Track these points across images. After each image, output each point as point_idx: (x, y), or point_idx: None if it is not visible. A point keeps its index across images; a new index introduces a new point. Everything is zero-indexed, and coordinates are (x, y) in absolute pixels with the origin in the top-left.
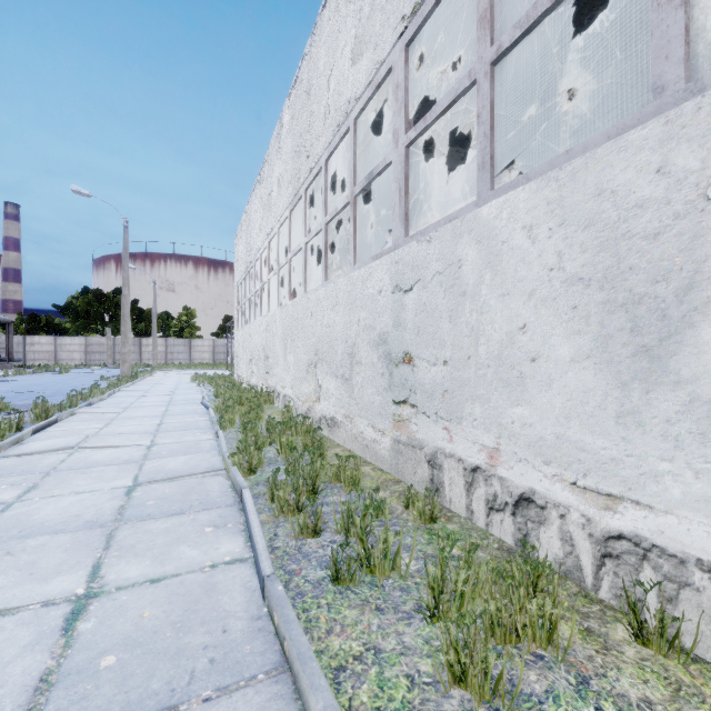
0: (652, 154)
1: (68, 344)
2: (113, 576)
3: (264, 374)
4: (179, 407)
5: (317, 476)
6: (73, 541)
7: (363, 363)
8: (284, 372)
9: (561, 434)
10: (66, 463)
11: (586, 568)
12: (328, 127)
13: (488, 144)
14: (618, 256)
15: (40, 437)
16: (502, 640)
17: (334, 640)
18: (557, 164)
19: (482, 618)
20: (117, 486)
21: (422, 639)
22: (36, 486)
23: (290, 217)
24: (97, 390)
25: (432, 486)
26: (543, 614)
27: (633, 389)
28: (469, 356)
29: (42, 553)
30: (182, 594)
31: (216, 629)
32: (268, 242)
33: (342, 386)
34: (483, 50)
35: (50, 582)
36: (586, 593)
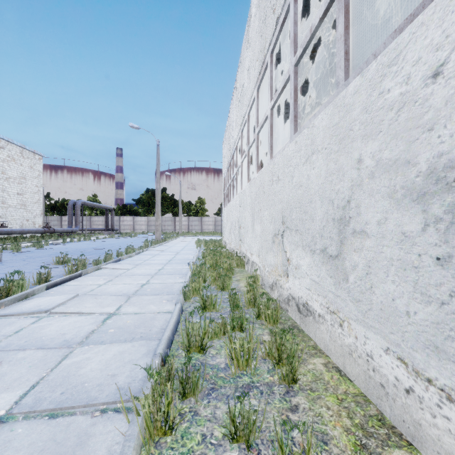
0: None
1: (139, 221)
2: None
3: (238, 241)
4: (172, 266)
5: None
6: None
7: (372, 233)
8: (252, 241)
9: None
10: (13, 337)
11: None
12: None
13: None
14: None
15: (51, 291)
16: None
17: None
18: None
19: None
20: None
21: None
22: None
23: (257, 95)
24: (130, 249)
25: None
26: None
27: None
28: None
29: None
30: None
31: None
32: (241, 132)
33: (322, 265)
34: None
35: None
36: None
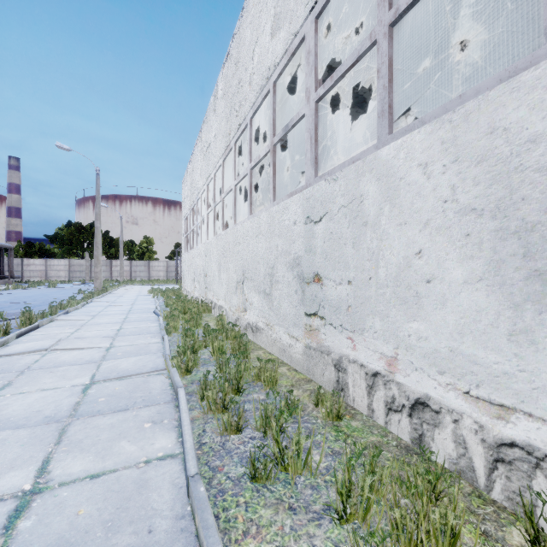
0: (545, 92)
1: (55, 265)
2: (59, 471)
3: (204, 289)
4: (136, 315)
5: (241, 377)
6: (31, 436)
7: (281, 282)
8: (219, 288)
9: (455, 348)
10: (38, 363)
11: (478, 469)
12: (252, 90)
13: (387, 95)
14: (510, 187)
15: (22, 340)
16: (407, 546)
17: (250, 542)
18: (450, 108)
19: (391, 536)
20: (76, 383)
21: (331, 542)
22: (10, 383)
23: (223, 164)
24: (73, 301)
25: (338, 386)
26: (446, 523)
27: (526, 310)
28: (370, 277)
29: (2, 448)
30: (116, 491)
31: (142, 529)
32: (206, 185)
33: (264, 299)
34: (383, 14)
35: (2, 477)
36: (479, 493)
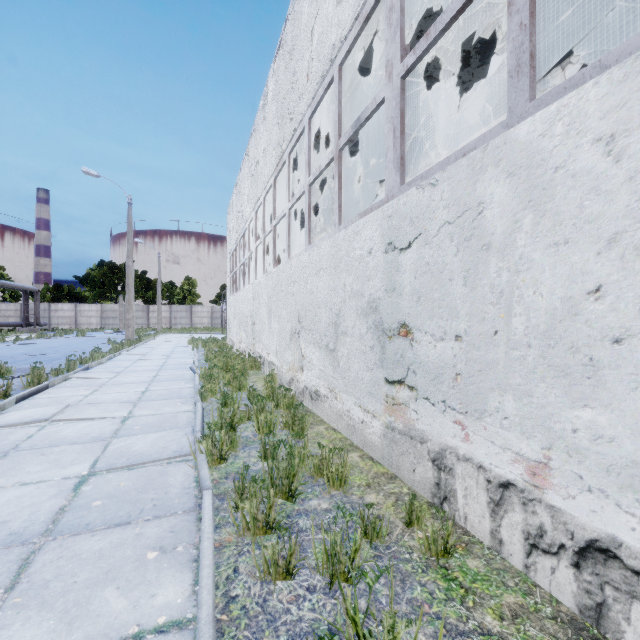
0: None
1: (86, 311)
2: None
3: (252, 340)
4: (169, 372)
5: (294, 475)
6: None
7: (350, 334)
8: (269, 339)
9: None
10: (31, 440)
11: None
12: (311, 81)
13: (526, 38)
14: None
15: (23, 405)
16: None
17: None
18: None
19: None
20: (70, 474)
21: None
22: None
23: (275, 184)
24: (97, 354)
25: (438, 492)
26: None
27: None
28: (495, 330)
29: None
30: None
31: None
32: (255, 212)
33: (326, 357)
34: None
35: None
36: None
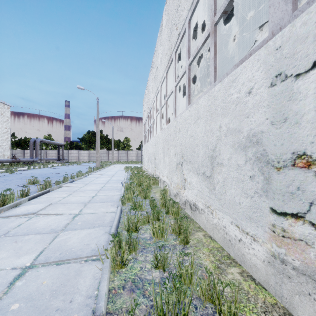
0: None
1: (82, 153)
2: None
3: (154, 168)
4: (110, 184)
5: (184, 315)
6: None
7: (225, 165)
8: (163, 167)
9: None
10: (17, 228)
11: None
12: None
13: None
14: None
15: (32, 202)
16: None
17: None
18: None
19: None
20: (18, 264)
21: None
22: None
23: (166, 75)
24: (80, 174)
25: None
26: None
27: None
28: None
29: None
30: None
31: None
32: (155, 96)
33: (203, 181)
34: None
35: None
36: None
